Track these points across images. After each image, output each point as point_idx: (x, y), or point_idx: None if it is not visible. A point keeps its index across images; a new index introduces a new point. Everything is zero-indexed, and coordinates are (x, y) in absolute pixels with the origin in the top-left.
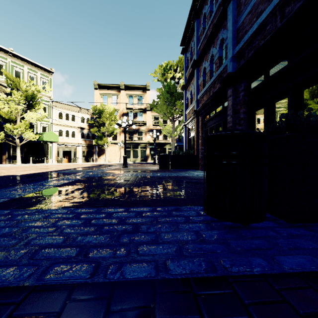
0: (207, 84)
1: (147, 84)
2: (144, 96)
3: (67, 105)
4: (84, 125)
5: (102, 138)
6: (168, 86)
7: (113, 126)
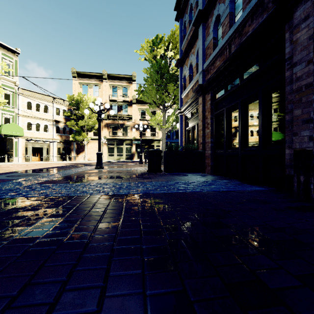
0: (226, 35)
1: (133, 74)
2: (130, 87)
3: (38, 94)
4: (60, 118)
5: (80, 133)
6: (158, 65)
7: (94, 120)
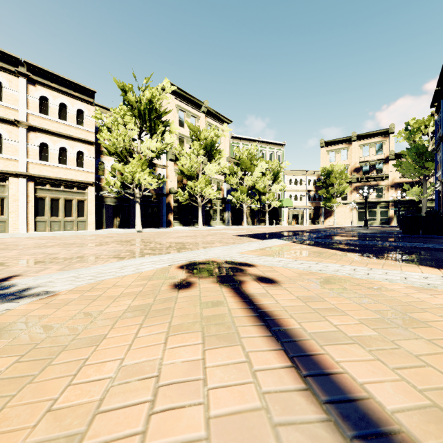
0: None
1: (390, 127)
2: (386, 141)
3: (296, 171)
4: (311, 187)
5: (330, 199)
6: (415, 148)
7: (343, 186)
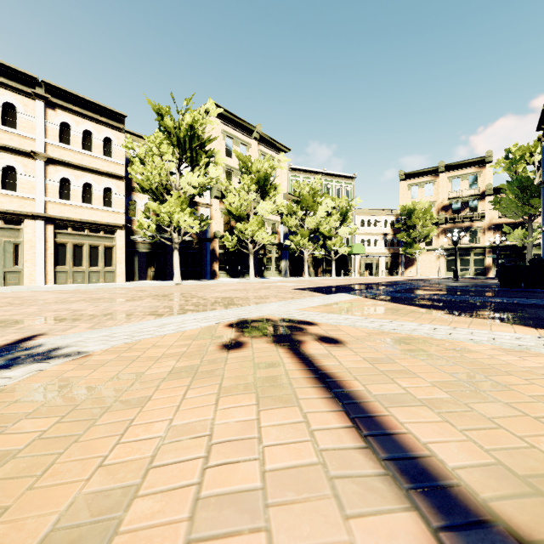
0: None
1: (487, 154)
2: (481, 173)
3: (369, 210)
4: (387, 230)
5: (411, 245)
6: (517, 181)
7: (428, 228)
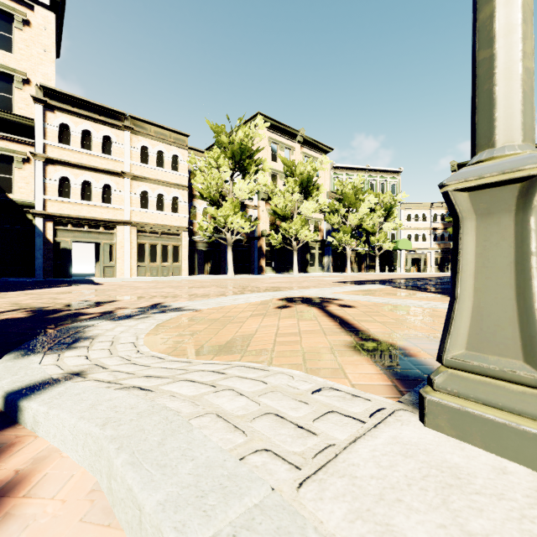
0: None
1: None
2: None
3: (416, 204)
4: (437, 224)
5: None
6: None
7: None
